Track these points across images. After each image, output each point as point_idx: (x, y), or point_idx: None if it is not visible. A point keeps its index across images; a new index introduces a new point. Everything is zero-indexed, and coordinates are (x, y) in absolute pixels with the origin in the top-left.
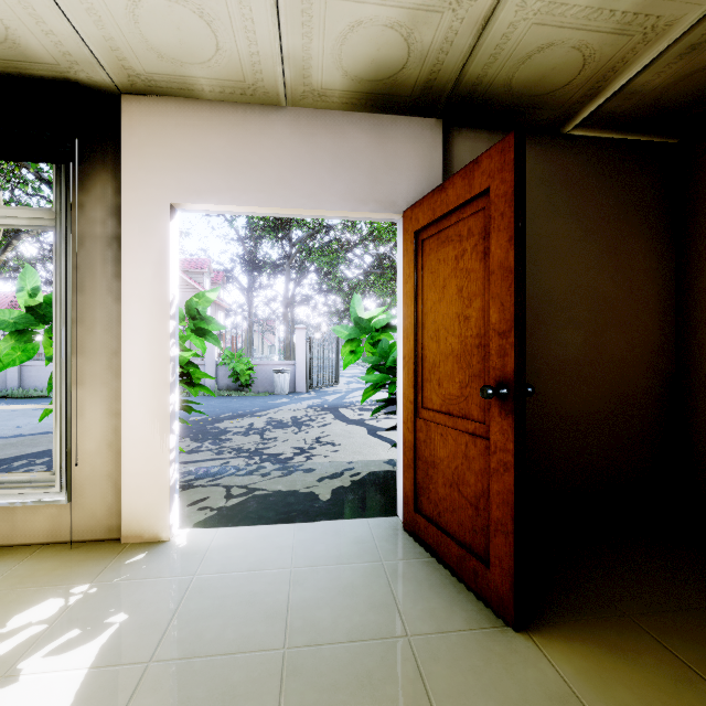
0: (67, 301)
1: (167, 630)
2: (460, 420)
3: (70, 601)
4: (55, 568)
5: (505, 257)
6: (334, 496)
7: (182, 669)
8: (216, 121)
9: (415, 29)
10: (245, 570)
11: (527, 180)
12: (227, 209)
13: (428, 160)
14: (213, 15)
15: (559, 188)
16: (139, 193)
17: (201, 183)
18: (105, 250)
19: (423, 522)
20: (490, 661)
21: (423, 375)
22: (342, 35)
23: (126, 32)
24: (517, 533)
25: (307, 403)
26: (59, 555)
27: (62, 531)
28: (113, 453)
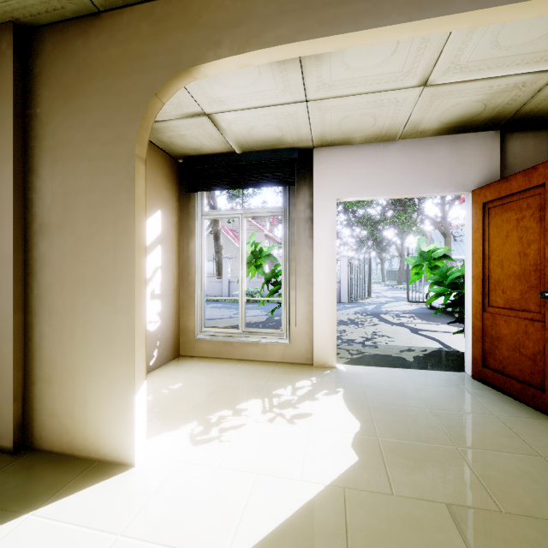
0: (289, 250)
1: (366, 396)
2: (520, 312)
3: (313, 382)
4: (294, 371)
5: None
6: (416, 360)
7: (384, 407)
8: (360, 154)
9: (492, 99)
10: (387, 383)
11: None
12: (364, 198)
13: (489, 157)
14: (379, 115)
15: None
16: (322, 196)
17: (352, 187)
18: (305, 225)
19: (489, 372)
20: None
21: (488, 287)
22: (445, 109)
23: (333, 128)
24: None
25: (353, 310)
26: (290, 367)
27: (286, 357)
28: (308, 323)
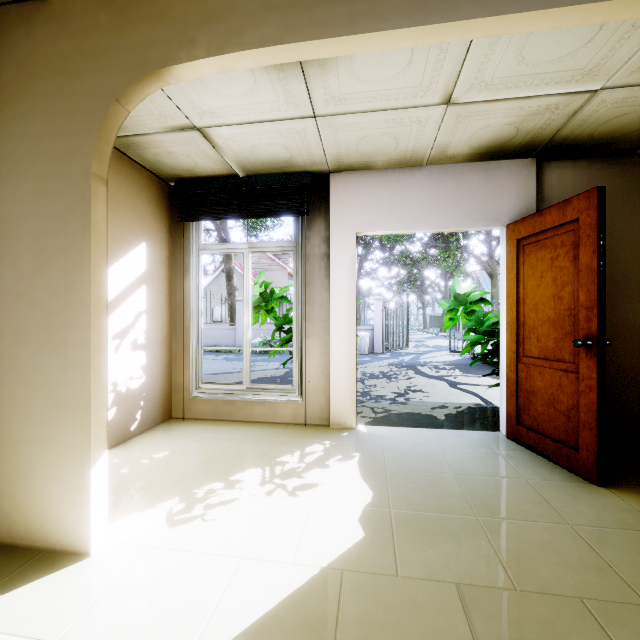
0: (302, 291)
1: (385, 461)
2: (555, 363)
3: (326, 446)
4: (306, 434)
5: (590, 262)
6: (448, 418)
7: (404, 473)
8: (382, 181)
9: (524, 122)
10: (411, 445)
11: (607, 192)
12: (387, 232)
13: (525, 187)
14: (400, 136)
15: (636, 194)
16: (339, 228)
17: (373, 219)
18: (320, 262)
19: (524, 431)
20: (581, 493)
21: (523, 334)
22: (474, 132)
23: (349, 149)
24: (599, 428)
25: (387, 361)
26: (302, 429)
27: (298, 417)
28: (324, 377)
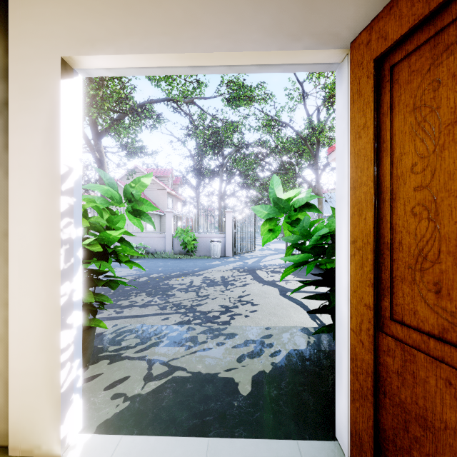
0: None
1: None
2: None
3: None
4: None
5: None
6: (255, 389)
7: None
8: None
9: None
10: None
11: None
12: (128, 62)
13: None
14: None
15: None
16: (27, 48)
17: (95, 30)
18: None
19: None
20: None
21: (391, 270)
22: None
23: None
24: None
25: (232, 265)
26: None
27: None
28: (3, 349)
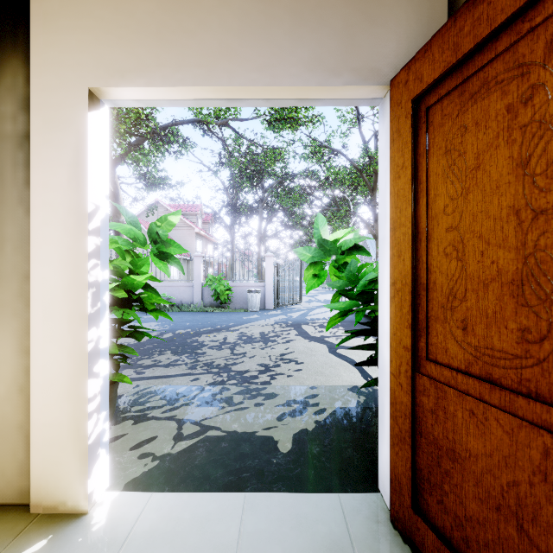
0: None
1: None
2: (524, 401)
3: None
4: None
5: None
6: (296, 447)
7: None
8: None
9: None
10: None
11: None
12: (160, 94)
13: (426, 9)
14: None
15: None
16: (51, 78)
17: (125, 60)
18: (15, 152)
19: (430, 536)
20: None
21: (427, 310)
22: None
23: None
24: None
25: (274, 319)
26: None
27: None
28: (24, 400)
